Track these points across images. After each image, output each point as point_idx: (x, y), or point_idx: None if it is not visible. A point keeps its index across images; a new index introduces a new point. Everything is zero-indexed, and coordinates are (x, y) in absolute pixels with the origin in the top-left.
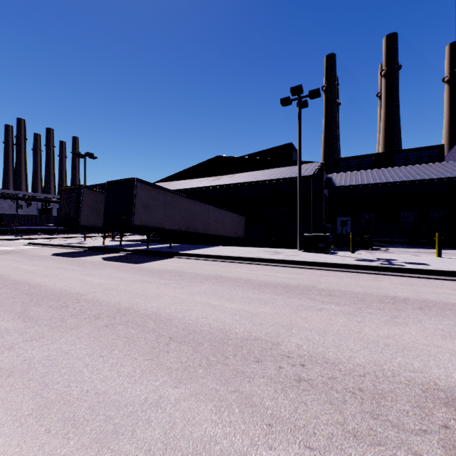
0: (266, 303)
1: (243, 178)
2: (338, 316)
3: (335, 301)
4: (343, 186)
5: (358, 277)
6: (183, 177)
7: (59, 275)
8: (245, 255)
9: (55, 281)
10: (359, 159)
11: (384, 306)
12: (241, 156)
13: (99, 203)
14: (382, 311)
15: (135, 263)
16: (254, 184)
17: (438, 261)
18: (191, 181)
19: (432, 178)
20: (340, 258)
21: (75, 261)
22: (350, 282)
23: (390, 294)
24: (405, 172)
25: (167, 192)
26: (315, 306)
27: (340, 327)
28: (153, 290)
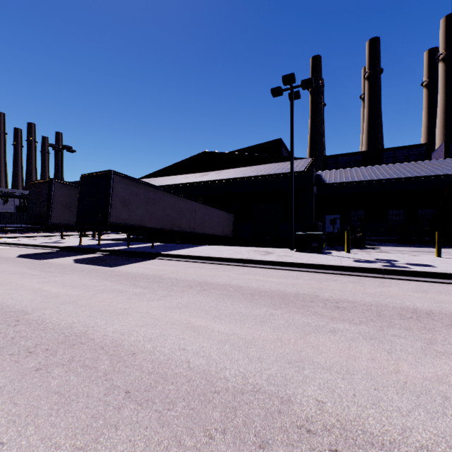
0: (262, 321)
1: (231, 174)
2: (359, 342)
3: (347, 317)
4: (334, 183)
5: (362, 282)
6: (169, 173)
7: (11, 283)
8: (234, 256)
9: (3, 291)
10: (347, 157)
11: (409, 324)
12: (229, 152)
13: (73, 199)
14: (410, 333)
15: (109, 266)
16: (243, 180)
17: (441, 261)
18: (177, 177)
19: (423, 175)
20: (338, 259)
21: (40, 263)
22: (355, 289)
23: (408, 305)
24: (395, 170)
25: (149, 186)
26: (324, 325)
27: (367, 362)
28: (122, 303)
